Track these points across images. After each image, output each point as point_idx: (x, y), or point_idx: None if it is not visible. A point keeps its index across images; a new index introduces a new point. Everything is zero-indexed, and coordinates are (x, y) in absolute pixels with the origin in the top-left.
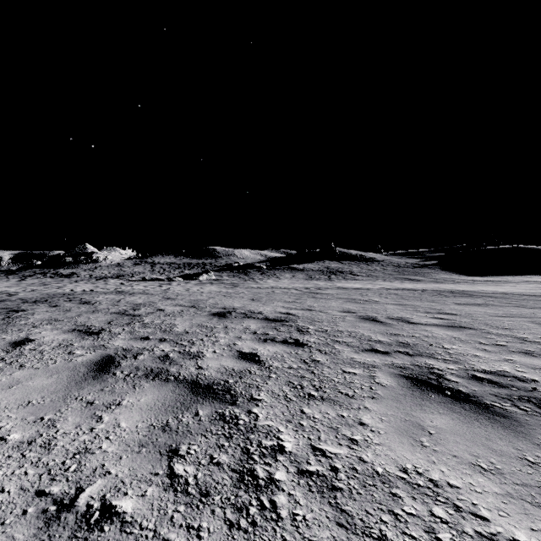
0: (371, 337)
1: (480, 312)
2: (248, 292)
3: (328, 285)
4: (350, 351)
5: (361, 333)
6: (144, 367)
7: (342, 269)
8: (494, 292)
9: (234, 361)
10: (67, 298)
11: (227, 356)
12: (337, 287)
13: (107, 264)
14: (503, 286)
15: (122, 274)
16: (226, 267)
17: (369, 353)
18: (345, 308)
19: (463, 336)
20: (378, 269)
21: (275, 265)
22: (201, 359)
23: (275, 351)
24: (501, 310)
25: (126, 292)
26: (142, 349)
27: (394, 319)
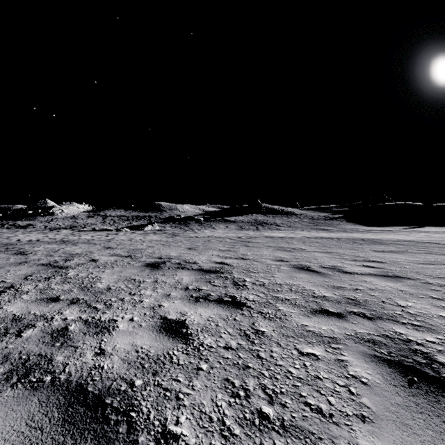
0: (314, 292)
1: (402, 259)
2: (186, 241)
3: (257, 234)
4: (297, 313)
5: (301, 286)
6: (18, 354)
7: (267, 221)
8: (398, 240)
9: (153, 336)
10: (5, 249)
11: (146, 327)
12: (265, 236)
13: (63, 216)
14: (401, 235)
15: (75, 225)
16: (169, 219)
17: (321, 317)
18: (277, 257)
19: (407, 287)
20: (296, 221)
21: (212, 217)
22: (109, 334)
23: (209, 316)
24: (419, 257)
25: (70, 242)
26: (38, 318)
27: (327, 268)
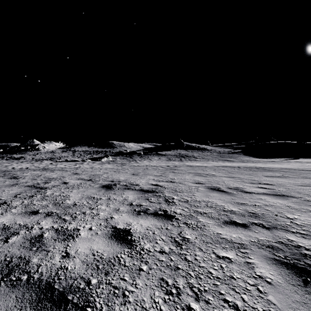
0: (224, 207)
1: (285, 182)
2: (130, 169)
3: (180, 164)
4: (213, 224)
5: (215, 203)
6: (4, 256)
7: (188, 154)
8: (281, 168)
9: (106, 242)
10: (3, 174)
11: (101, 234)
12: (186, 165)
13: (45, 151)
14: (283, 164)
15: (53, 157)
16: (119, 153)
17: (231, 227)
18: (196, 180)
19: (292, 204)
20: (208, 154)
21: (149, 152)
22: (73, 241)
23: (147, 226)
24: (298, 181)
25: (49, 169)
26: (22, 227)
27: (232, 188)
